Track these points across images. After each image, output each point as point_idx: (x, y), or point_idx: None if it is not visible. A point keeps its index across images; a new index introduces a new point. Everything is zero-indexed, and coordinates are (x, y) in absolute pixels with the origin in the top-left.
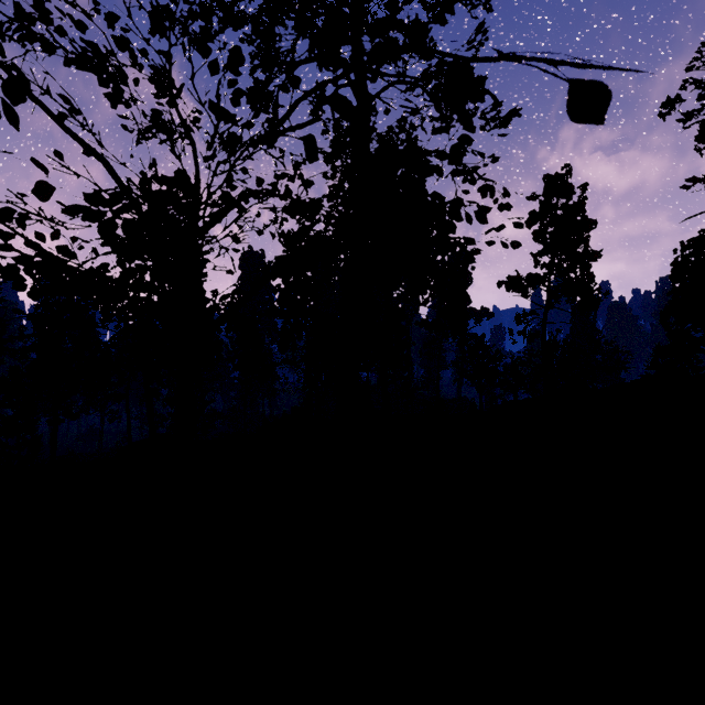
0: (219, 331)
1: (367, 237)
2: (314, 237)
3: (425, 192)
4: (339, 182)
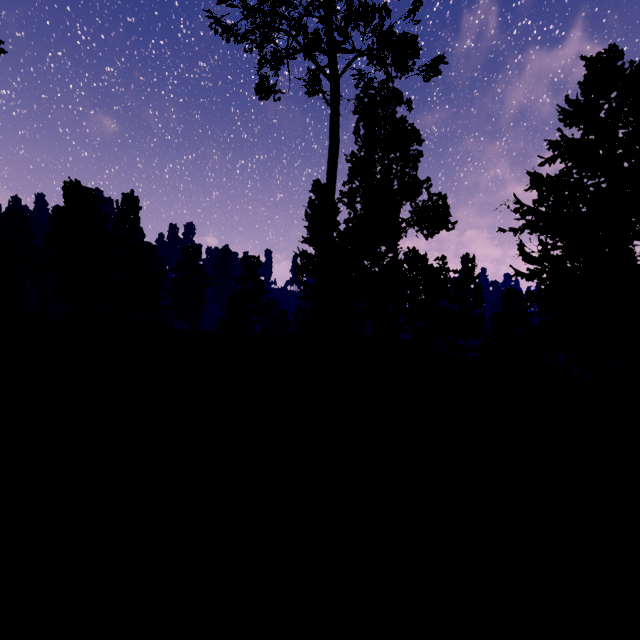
0: None
1: None
2: None
3: None
4: None
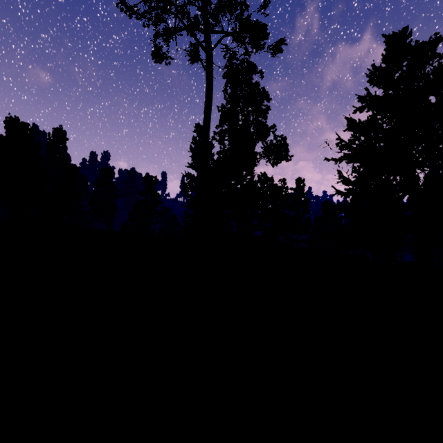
0: None
1: None
2: None
3: None
4: None
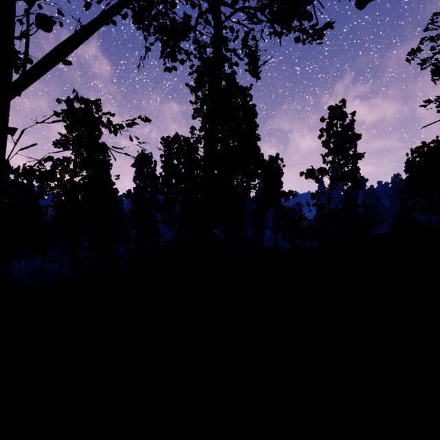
0: (121, 202)
1: (218, 141)
2: (184, 141)
3: (256, 113)
4: (200, 105)
